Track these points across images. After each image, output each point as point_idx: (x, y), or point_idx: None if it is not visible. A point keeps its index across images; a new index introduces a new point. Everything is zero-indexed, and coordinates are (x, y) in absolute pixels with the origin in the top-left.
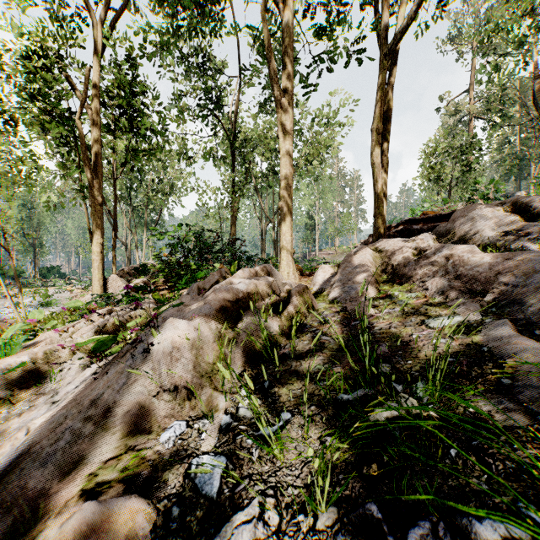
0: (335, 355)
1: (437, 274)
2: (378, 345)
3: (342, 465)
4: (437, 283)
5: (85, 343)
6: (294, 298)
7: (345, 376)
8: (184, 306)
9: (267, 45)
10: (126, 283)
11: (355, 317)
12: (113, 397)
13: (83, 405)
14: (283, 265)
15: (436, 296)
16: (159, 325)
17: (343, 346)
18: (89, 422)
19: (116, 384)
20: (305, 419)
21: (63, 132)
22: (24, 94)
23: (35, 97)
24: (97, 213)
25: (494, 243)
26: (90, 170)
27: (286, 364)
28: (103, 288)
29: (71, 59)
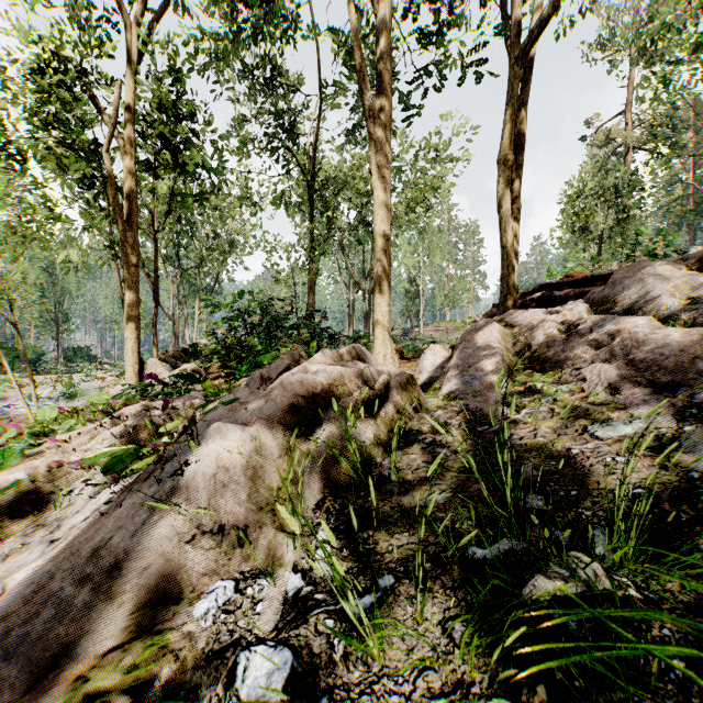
0: (457, 478)
1: (598, 358)
2: (521, 464)
3: (483, 678)
4: (600, 372)
5: (94, 459)
6: (394, 391)
7: (474, 513)
8: (239, 404)
9: (357, 47)
10: (169, 370)
11: (482, 420)
12: (125, 545)
13: (84, 554)
14: (377, 345)
15: (599, 390)
16: (203, 431)
17: (475, 471)
18: (85, 585)
19: (131, 523)
20: (416, 587)
21: (87, 170)
22: (37, 121)
23: (50, 124)
24: (131, 277)
25: (675, 314)
26: (122, 219)
27: (384, 490)
28: (139, 376)
29: (96, 73)
